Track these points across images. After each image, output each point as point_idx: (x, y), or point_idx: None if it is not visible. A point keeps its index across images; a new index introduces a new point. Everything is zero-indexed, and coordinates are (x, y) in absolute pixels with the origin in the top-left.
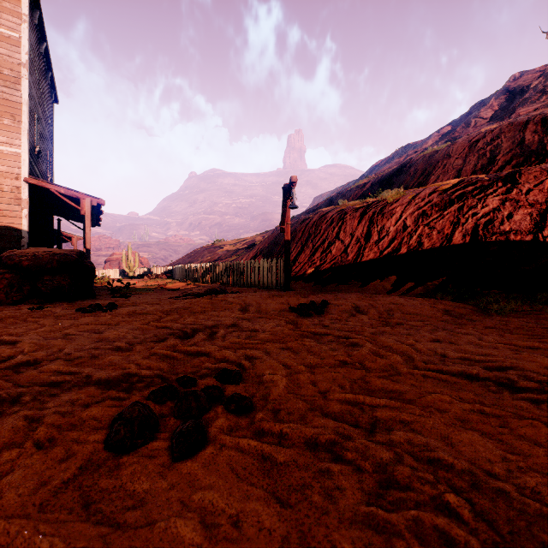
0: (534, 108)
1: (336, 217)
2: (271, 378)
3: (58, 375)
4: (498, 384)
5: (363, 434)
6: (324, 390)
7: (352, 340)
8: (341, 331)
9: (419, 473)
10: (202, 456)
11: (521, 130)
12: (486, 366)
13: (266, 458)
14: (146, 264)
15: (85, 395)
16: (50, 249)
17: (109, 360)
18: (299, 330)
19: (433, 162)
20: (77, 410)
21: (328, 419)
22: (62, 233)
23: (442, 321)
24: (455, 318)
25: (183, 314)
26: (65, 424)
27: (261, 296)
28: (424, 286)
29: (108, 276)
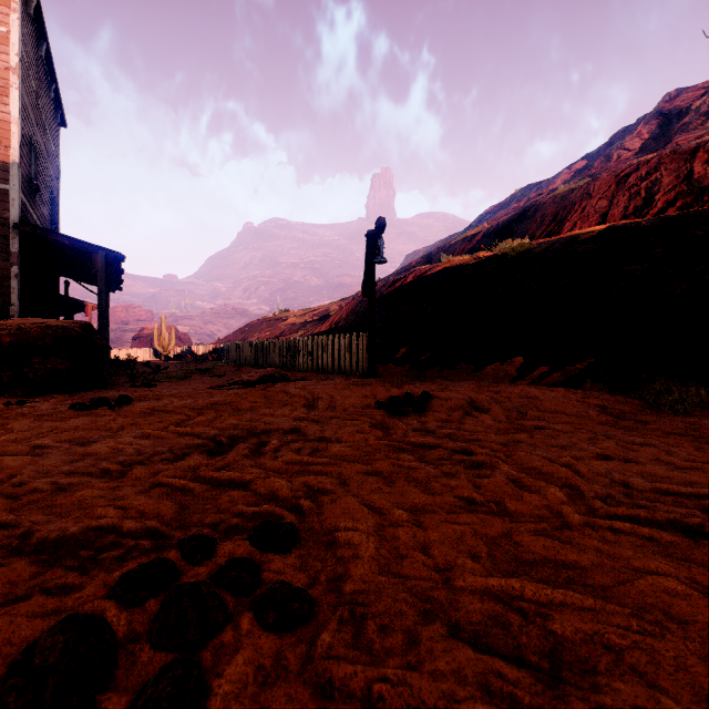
0: (697, 136)
1: (438, 278)
2: (348, 538)
3: None
4: None
5: (540, 690)
6: (443, 565)
7: (475, 457)
8: (456, 442)
9: None
10: None
11: (688, 160)
12: (704, 505)
13: None
14: (187, 341)
15: None
16: (42, 320)
17: (79, 496)
18: (391, 438)
19: (568, 204)
20: None
21: (462, 646)
22: (72, 300)
23: (599, 423)
24: (617, 419)
25: (223, 413)
26: None
27: (336, 386)
28: (563, 371)
29: (135, 358)
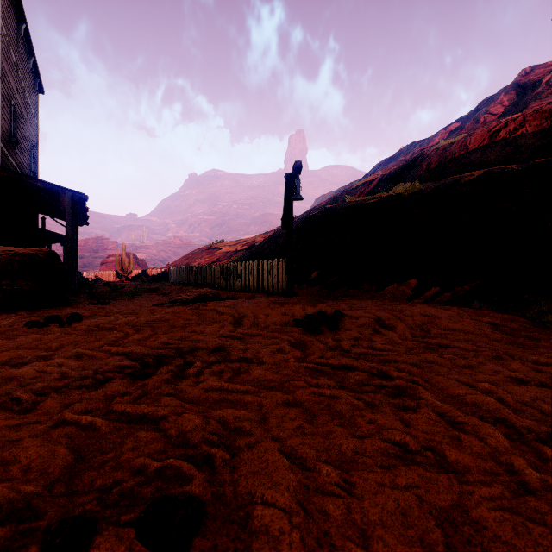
0: (548, 102)
1: (344, 214)
2: (265, 524)
3: None
4: None
5: None
6: None
7: (395, 383)
8: (372, 364)
9: None
10: None
11: (549, 118)
12: None
13: None
14: (144, 266)
15: None
16: (12, 248)
17: None
18: (310, 359)
19: (449, 154)
20: None
21: None
22: (50, 233)
23: (496, 341)
24: (511, 337)
25: (158, 330)
26: None
27: (259, 305)
28: (452, 292)
29: (101, 279)
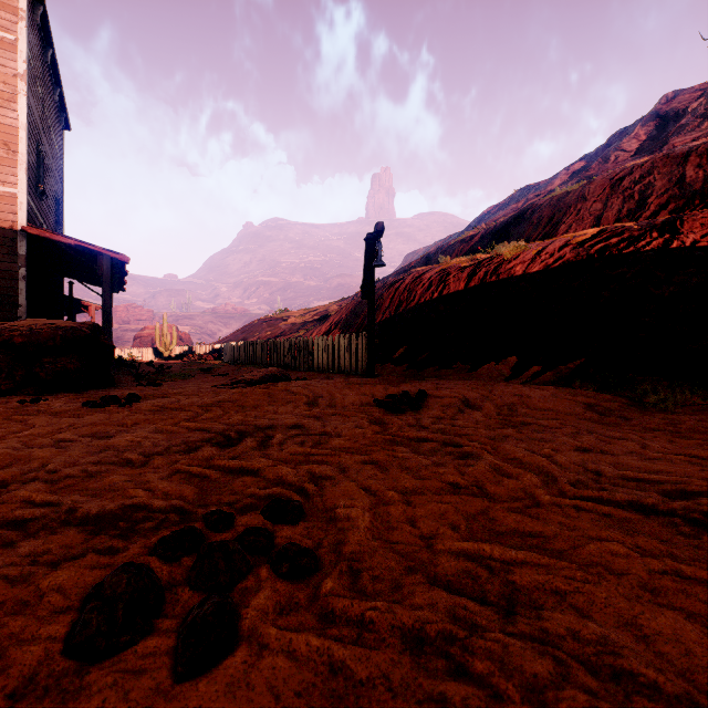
0: (693, 137)
1: (436, 280)
2: (346, 513)
3: (27, 508)
4: (690, 521)
5: (496, 618)
6: (428, 534)
7: (463, 449)
8: (447, 436)
9: (604, 707)
10: (226, 670)
11: (681, 164)
12: (663, 490)
13: (337, 671)
14: (188, 341)
15: (57, 544)
16: (52, 321)
17: (109, 481)
18: (388, 433)
19: (563, 206)
20: (37, 573)
21: (438, 589)
22: (75, 300)
23: (584, 420)
24: (601, 416)
25: (229, 410)
26: (11, 600)
27: (336, 385)
28: (555, 371)
29: (137, 357)
